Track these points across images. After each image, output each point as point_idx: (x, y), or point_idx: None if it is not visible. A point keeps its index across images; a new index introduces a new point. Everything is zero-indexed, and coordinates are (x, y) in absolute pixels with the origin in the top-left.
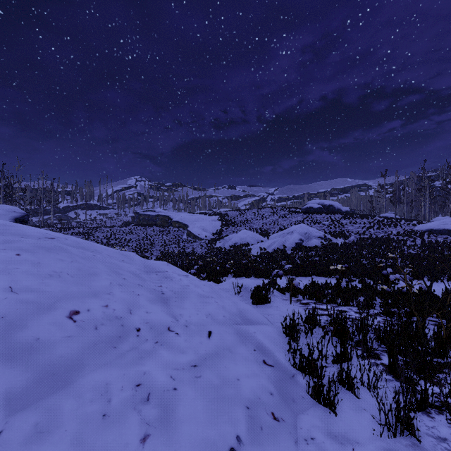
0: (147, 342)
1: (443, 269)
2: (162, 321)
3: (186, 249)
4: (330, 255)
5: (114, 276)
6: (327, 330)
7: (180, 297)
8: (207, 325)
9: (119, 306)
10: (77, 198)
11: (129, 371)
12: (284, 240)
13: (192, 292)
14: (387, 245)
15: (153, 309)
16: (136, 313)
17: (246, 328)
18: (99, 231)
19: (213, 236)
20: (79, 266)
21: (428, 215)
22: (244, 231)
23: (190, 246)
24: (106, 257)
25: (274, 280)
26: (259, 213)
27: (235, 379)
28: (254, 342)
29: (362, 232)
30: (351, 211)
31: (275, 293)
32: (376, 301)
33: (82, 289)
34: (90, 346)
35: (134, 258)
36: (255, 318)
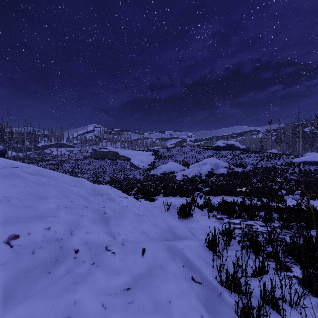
0: (84, 264)
1: (317, 190)
2: (100, 241)
3: (129, 176)
4: (234, 180)
5: (62, 199)
6: (244, 245)
7: (119, 216)
8: (141, 243)
9: (61, 227)
10: (50, 139)
11: (59, 301)
12: (200, 169)
13: (130, 212)
14: (275, 173)
15: (94, 229)
16: (76, 234)
17: (176, 244)
18: (66, 163)
19: (148, 166)
20: (31, 191)
21: (301, 151)
22: (171, 163)
23: (132, 174)
24: (60, 183)
25: (194, 199)
26: (181, 149)
27: (166, 302)
28: (182, 257)
29: (256, 163)
30: (247, 149)
31: (196, 209)
32: (273, 216)
33: (28, 213)
34: (22, 273)
35: (84, 183)
36: (182, 234)
